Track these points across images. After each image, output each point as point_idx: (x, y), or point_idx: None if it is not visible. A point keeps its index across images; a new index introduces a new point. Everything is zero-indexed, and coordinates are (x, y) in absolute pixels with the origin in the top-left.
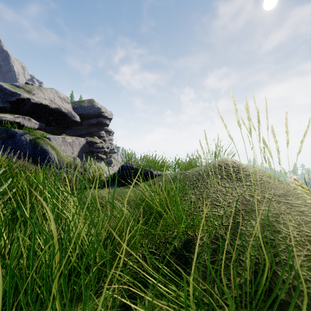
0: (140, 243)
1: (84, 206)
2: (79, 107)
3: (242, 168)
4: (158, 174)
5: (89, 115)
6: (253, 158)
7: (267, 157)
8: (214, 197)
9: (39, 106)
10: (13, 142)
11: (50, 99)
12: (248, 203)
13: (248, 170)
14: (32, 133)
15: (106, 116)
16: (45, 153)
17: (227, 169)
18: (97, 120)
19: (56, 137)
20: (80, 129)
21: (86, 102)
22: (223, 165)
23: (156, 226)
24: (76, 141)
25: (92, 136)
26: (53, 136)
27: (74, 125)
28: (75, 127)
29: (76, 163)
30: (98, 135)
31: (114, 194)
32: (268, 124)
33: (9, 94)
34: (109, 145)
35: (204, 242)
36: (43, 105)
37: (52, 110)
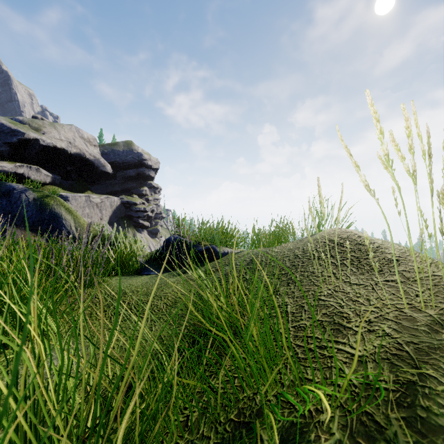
0: (184, 413)
1: (99, 309)
2: (111, 152)
3: (375, 247)
4: (225, 253)
5: (126, 164)
6: (422, 229)
7: (443, 228)
8: (333, 306)
9: (51, 150)
10: (8, 202)
11: (69, 140)
12: (413, 327)
13: (388, 250)
14: (38, 189)
15: (150, 166)
16: (57, 219)
17: (347, 247)
18: (138, 171)
19: (77, 195)
20: (113, 183)
21: (121, 145)
22: (338, 240)
23: (220, 366)
24: (106, 202)
25: (130, 195)
26: (73, 194)
27: (104, 178)
28: (105, 180)
29: (103, 233)
30: (138, 192)
31: (153, 286)
32: (443, 161)
33: (7, 133)
34: (154, 207)
35: (336, 442)
36: (58, 148)
37: (71, 156)
